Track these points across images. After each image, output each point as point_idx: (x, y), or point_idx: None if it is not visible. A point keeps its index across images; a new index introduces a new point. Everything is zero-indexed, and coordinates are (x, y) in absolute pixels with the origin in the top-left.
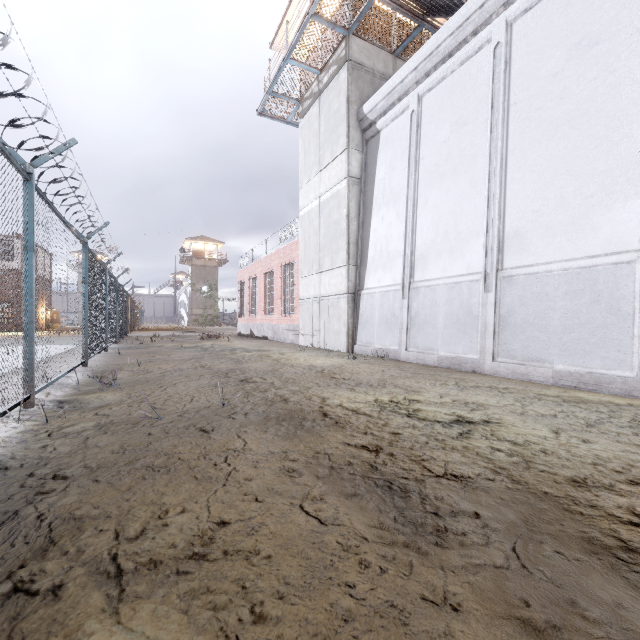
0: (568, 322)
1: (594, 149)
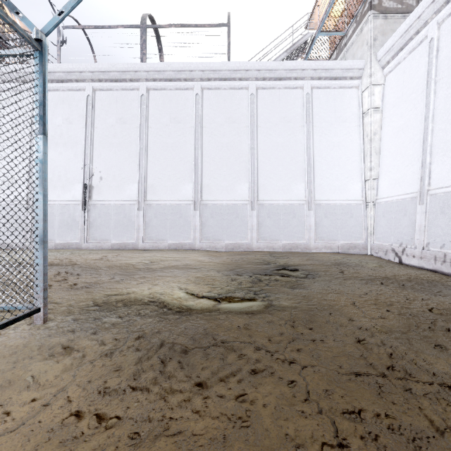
0: (61, 224)
1: (70, 162)
